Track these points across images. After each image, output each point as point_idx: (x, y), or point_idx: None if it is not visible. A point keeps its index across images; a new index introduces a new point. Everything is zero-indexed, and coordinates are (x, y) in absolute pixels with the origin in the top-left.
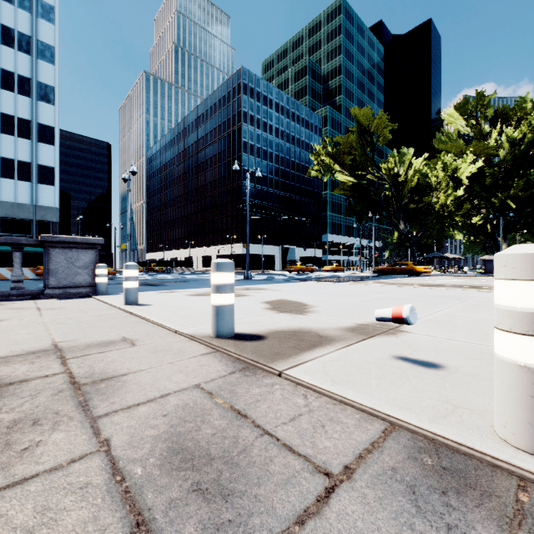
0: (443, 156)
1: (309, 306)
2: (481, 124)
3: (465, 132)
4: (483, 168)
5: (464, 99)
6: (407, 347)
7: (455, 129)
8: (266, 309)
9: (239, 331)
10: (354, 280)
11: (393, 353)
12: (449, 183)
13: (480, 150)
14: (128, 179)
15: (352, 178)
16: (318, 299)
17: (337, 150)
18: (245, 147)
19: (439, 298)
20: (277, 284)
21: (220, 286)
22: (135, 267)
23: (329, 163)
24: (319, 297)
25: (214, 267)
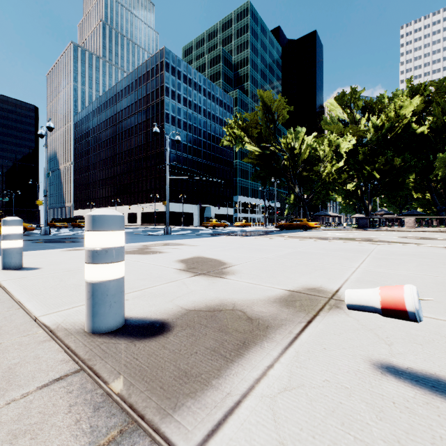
0: (329, 134)
1: (227, 265)
2: (354, 113)
3: (343, 118)
4: (356, 146)
5: (342, 92)
6: (375, 336)
7: (336, 115)
8: (180, 271)
9: (135, 314)
10: (261, 234)
11: (366, 354)
12: (333, 157)
13: (354, 132)
14: (44, 135)
15: (258, 149)
16: (235, 256)
17: (246, 124)
18: (167, 118)
19: (345, 251)
20: (194, 238)
21: (98, 252)
22: (17, 222)
23: (240, 135)
24: (235, 253)
25: (89, 222)
